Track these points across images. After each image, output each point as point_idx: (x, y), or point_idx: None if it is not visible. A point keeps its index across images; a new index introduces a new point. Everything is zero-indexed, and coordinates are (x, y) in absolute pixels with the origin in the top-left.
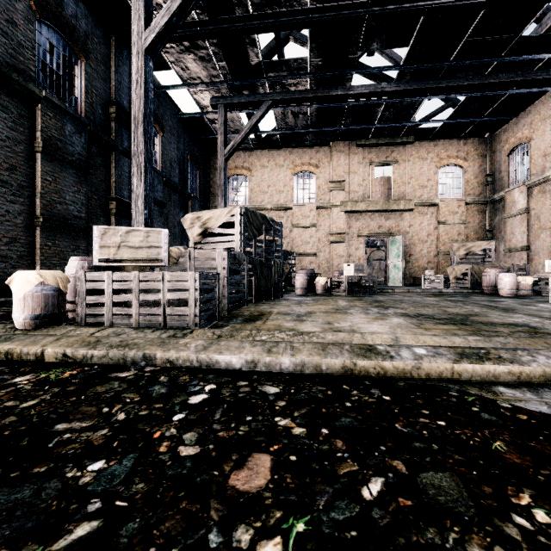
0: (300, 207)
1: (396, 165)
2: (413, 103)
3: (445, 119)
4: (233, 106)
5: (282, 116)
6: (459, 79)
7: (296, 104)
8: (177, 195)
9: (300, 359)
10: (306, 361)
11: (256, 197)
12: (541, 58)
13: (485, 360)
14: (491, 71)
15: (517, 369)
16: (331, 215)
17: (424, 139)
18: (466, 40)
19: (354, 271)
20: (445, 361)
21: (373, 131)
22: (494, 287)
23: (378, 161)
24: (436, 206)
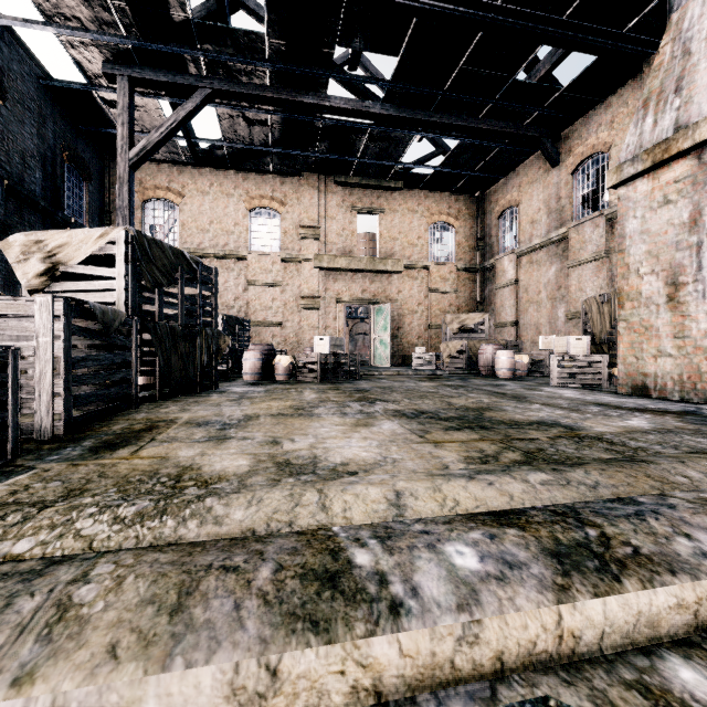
0: (258, 256)
1: (383, 215)
2: (403, 138)
3: (437, 165)
4: (146, 84)
5: (230, 120)
6: (453, 117)
7: (250, 105)
8: (39, 216)
9: (45, 700)
10: (76, 703)
11: (192, 237)
12: (532, 112)
13: (619, 571)
14: (485, 116)
15: (693, 593)
16: (302, 272)
17: (414, 187)
18: (461, 68)
19: (329, 347)
20: (537, 597)
21: (355, 166)
22: (491, 368)
23: (361, 206)
24: (426, 270)
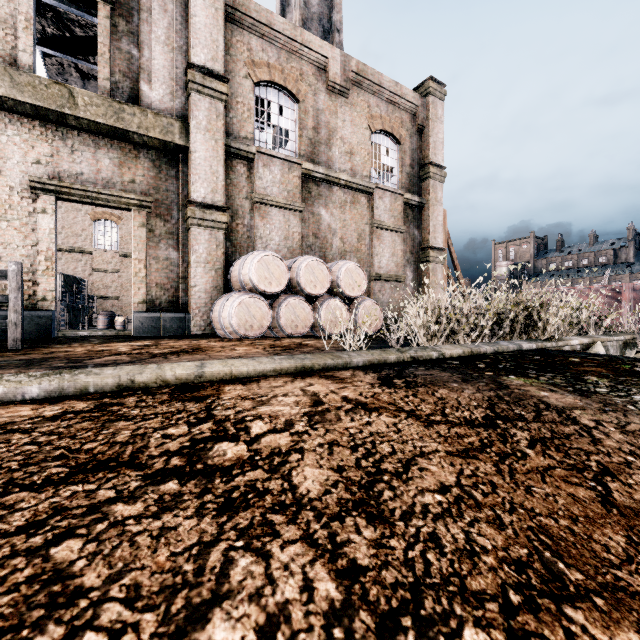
0: (101, 252)
1: None
2: None
3: None
4: None
5: None
6: None
7: None
8: None
9: (104, 332)
10: (106, 332)
11: None
12: None
13: None
14: None
15: None
16: None
17: None
18: None
19: None
20: None
21: None
22: None
23: None
24: None
